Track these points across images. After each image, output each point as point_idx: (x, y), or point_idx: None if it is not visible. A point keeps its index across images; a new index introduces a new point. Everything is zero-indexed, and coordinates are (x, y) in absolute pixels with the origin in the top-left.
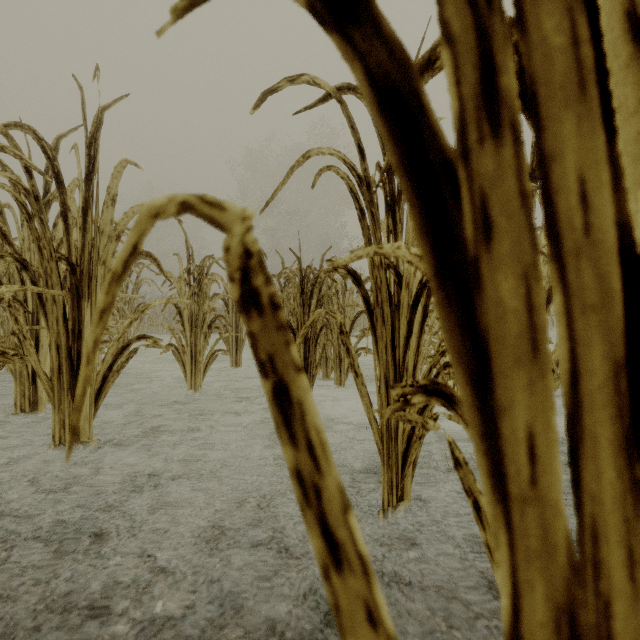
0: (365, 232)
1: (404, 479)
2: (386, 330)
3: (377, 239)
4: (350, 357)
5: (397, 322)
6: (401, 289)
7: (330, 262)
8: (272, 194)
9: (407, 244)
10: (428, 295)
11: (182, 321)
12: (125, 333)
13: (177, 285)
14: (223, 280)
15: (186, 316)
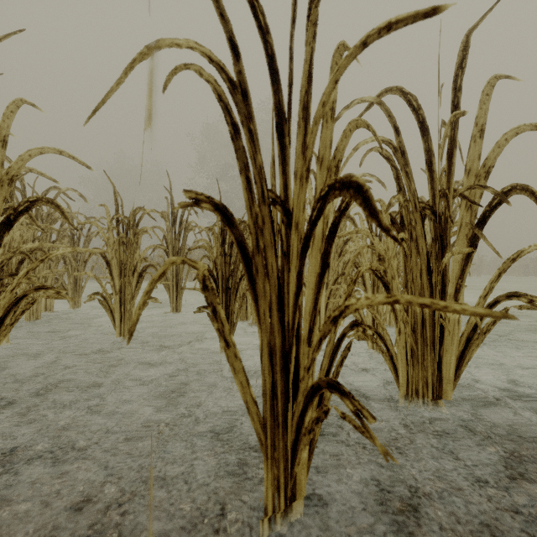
0: (240, 155)
1: (293, 478)
2: (270, 284)
3: (257, 165)
4: (218, 321)
5: (286, 274)
6: (291, 231)
7: (189, 193)
8: (103, 97)
9: (296, 172)
10: (329, 240)
11: (110, 270)
12: (20, 284)
13: (104, 235)
14: (165, 232)
15: (114, 265)
